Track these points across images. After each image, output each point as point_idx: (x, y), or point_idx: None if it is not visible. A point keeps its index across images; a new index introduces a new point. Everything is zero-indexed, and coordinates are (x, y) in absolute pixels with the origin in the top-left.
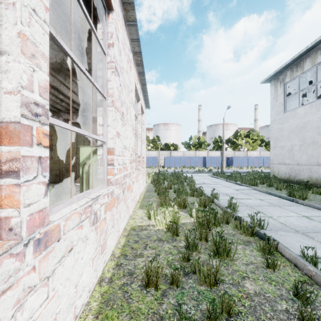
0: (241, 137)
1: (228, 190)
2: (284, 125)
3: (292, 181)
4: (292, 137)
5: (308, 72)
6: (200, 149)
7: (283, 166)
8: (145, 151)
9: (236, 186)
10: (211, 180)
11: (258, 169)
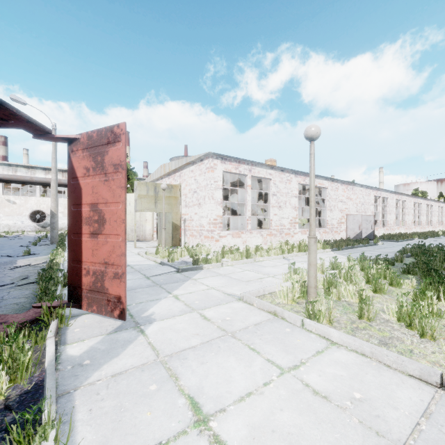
0: None
1: None
2: None
3: None
4: None
5: None
6: None
7: None
8: (444, 219)
9: None
10: None
11: None
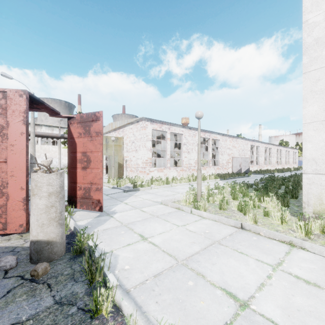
0: None
1: None
2: None
3: None
4: None
5: None
6: None
7: None
8: (297, 160)
9: None
10: None
11: None
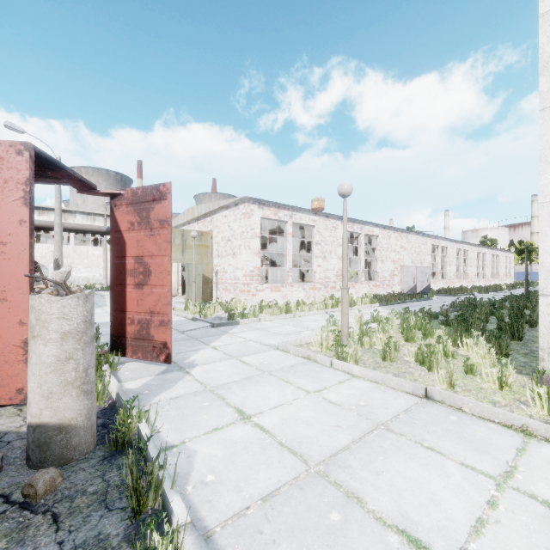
0: None
1: None
2: None
3: None
4: None
5: None
6: None
7: None
8: (512, 271)
9: None
10: None
11: None
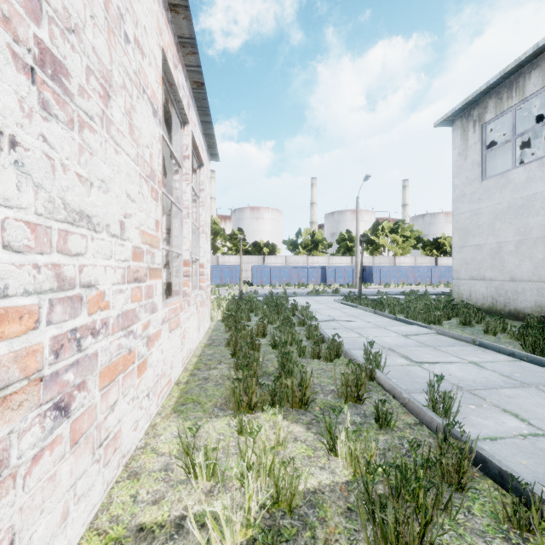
0: (384, 233)
1: (388, 336)
2: (481, 205)
3: (500, 312)
4: (499, 226)
5: (521, 107)
6: (316, 253)
7: (480, 283)
8: (207, 251)
9: (399, 325)
10: (344, 311)
11: (414, 287)
